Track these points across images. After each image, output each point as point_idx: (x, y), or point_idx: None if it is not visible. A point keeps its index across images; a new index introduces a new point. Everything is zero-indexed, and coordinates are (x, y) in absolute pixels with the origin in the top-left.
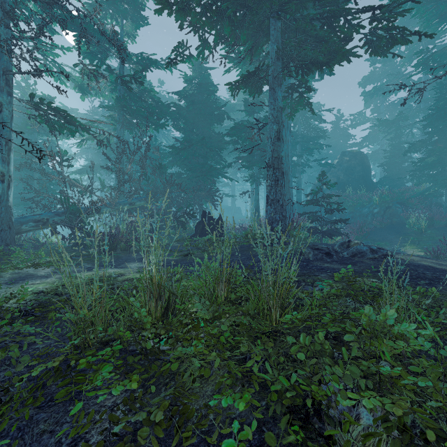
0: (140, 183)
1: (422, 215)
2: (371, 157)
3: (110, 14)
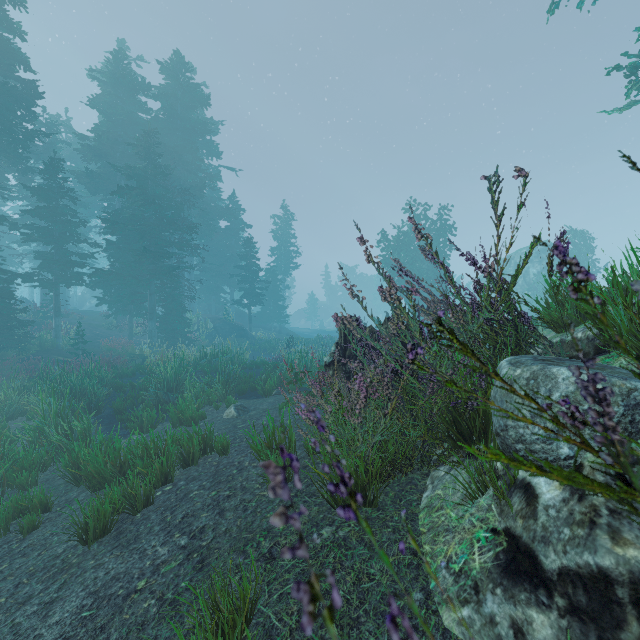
0: None
1: None
2: None
3: None
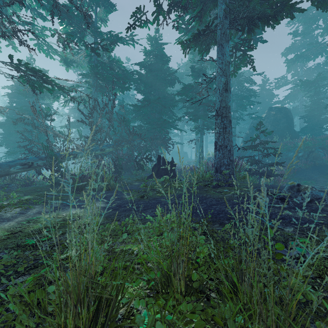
0: (107, 133)
1: None
2: (292, 112)
3: (86, 2)
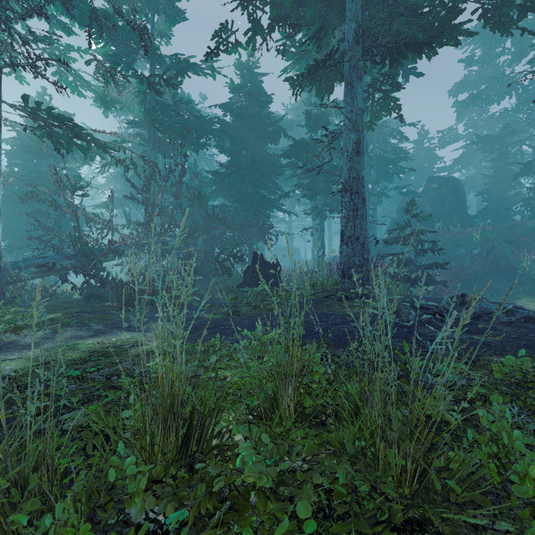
0: (173, 216)
1: None
2: (465, 184)
3: (137, 7)
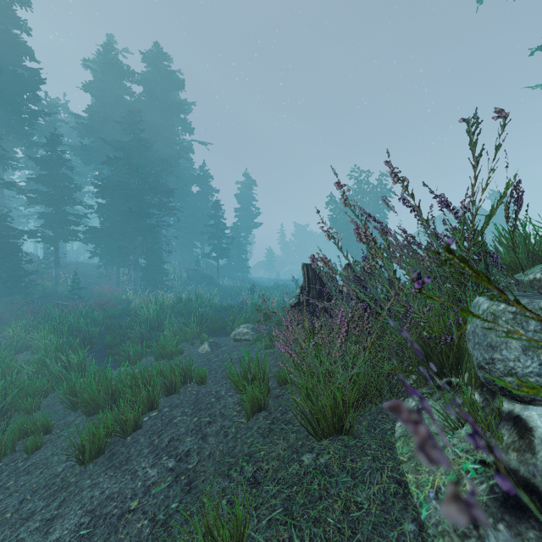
0: None
1: None
2: None
3: None
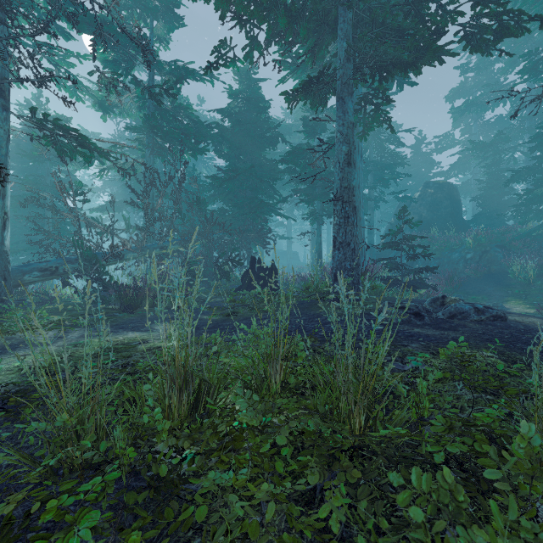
0: (173, 222)
1: (530, 262)
2: (461, 189)
3: (136, 13)
